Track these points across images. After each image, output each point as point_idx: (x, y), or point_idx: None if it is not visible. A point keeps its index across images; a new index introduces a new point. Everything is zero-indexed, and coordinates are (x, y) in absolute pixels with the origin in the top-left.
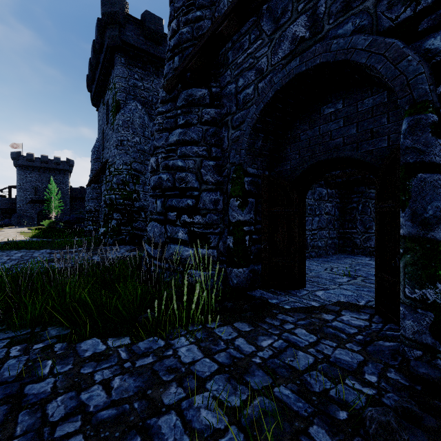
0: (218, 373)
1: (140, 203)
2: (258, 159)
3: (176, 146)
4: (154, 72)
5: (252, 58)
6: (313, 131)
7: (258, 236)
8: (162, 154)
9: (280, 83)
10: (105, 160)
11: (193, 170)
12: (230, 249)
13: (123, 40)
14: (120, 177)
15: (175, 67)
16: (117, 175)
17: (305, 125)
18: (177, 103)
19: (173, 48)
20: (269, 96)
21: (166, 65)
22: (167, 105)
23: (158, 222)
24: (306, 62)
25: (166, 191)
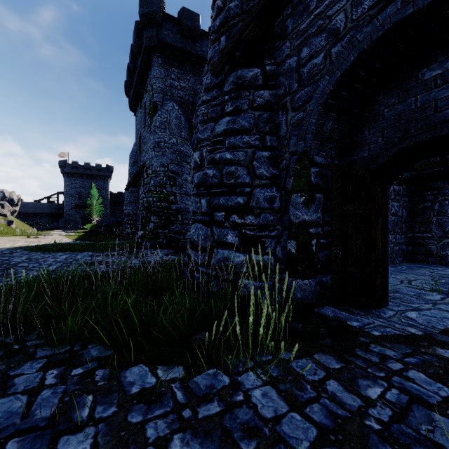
0: (322, 444)
1: (177, 206)
2: (327, 145)
3: (223, 137)
4: (190, 70)
5: (322, 18)
6: (406, 104)
7: (326, 240)
8: (207, 146)
9: (368, 40)
10: (143, 163)
11: (244, 163)
12: (291, 255)
13: (160, 40)
14: (158, 179)
15: (221, 49)
16: (154, 177)
17: (392, 97)
18: (224, 88)
19: (219, 28)
20: (350, 60)
21: (210, 48)
22: (211, 92)
23: (202, 223)
24: (415, 1)
25: (212, 188)
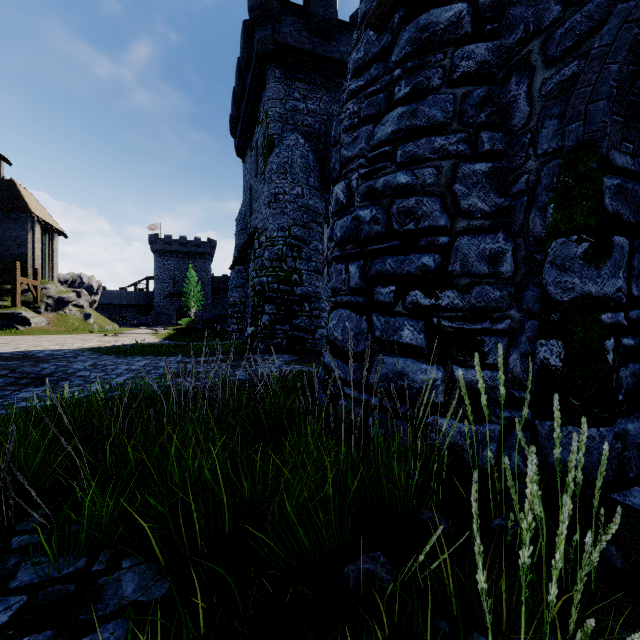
0: None
1: (302, 289)
2: (637, 128)
3: (390, 145)
4: (322, 84)
5: None
6: None
7: (635, 341)
8: (360, 169)
9: None
10: (253, 229)
11: (435, 189)
12: (551, 372)
13: (278, 41)
14: (275, 249)
15: None
16: (270, 247)
17: None
18: (392, 57)
19: None
20: None
21: None
22: (366, 74)
23: (351, 309)
24: None
25: (369, 243)
